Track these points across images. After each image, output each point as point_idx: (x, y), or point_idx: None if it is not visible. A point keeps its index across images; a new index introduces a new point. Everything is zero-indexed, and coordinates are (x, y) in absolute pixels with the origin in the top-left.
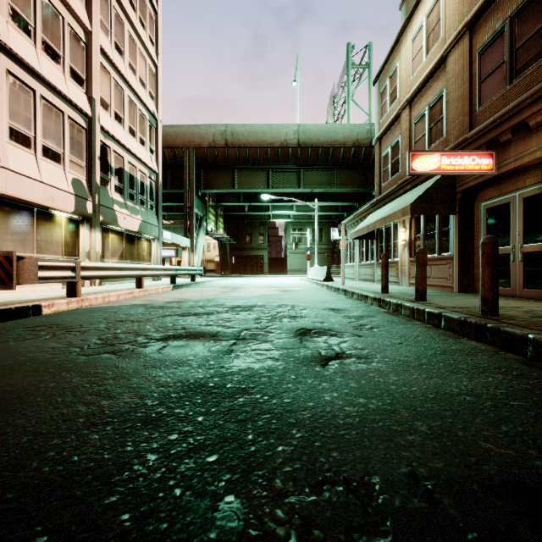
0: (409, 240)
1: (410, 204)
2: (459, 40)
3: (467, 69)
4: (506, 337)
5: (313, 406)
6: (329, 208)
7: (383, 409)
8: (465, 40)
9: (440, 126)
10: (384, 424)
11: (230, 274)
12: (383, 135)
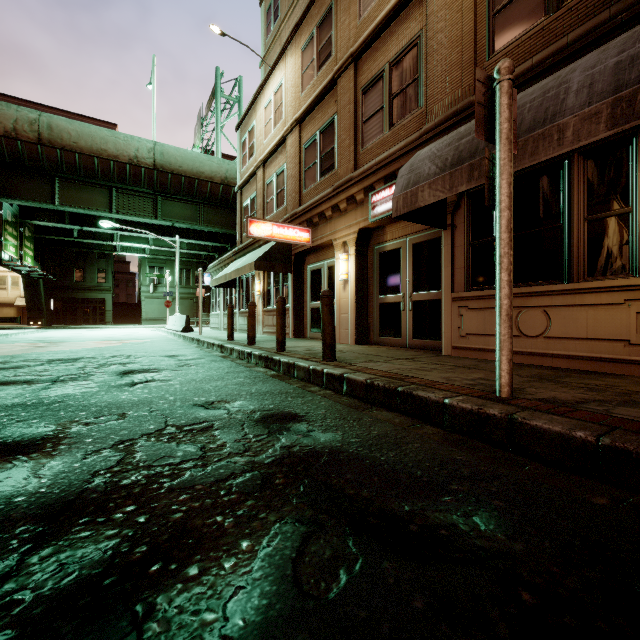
0: (263, 292)
1: (255, 261)
2: (293, 129)
3: (298, 156)
4: (274, 362)
5: (111, 400)
6: (198, 247)
7: (156, 396)
8: (296, 131)
9: (283, 195)
10: (151, 400)
11: (47, 325)
12: (244, 186)
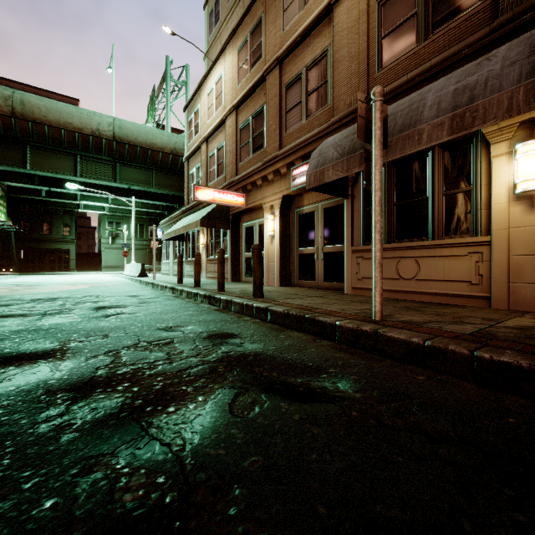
0: (206, 244)
1: (200, 219)
2: (231, 113)
3: (235, 136)
4: (216, 300)
5: (94, 327)
6: (150, 206)
7: (127, 324)
8: (234, 115)
9: (223, 166)
10: (124, 326)
11: (18, 272)
12: (190, 157)
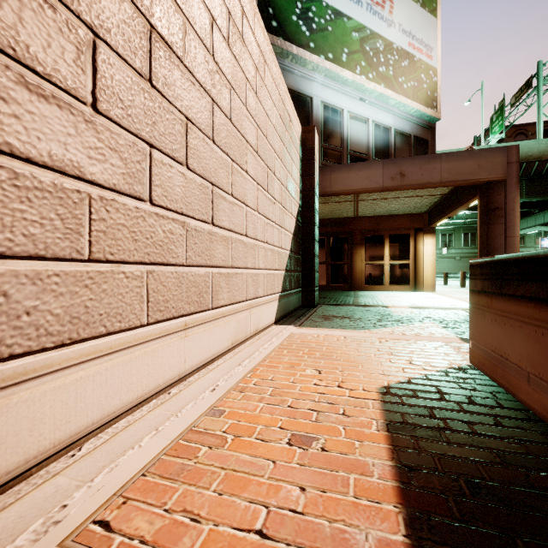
0: None
1: None
2: None
3: None
4: None
5: None
6: None
7: None
8: None
9: None
10: None
11: None
12: None
